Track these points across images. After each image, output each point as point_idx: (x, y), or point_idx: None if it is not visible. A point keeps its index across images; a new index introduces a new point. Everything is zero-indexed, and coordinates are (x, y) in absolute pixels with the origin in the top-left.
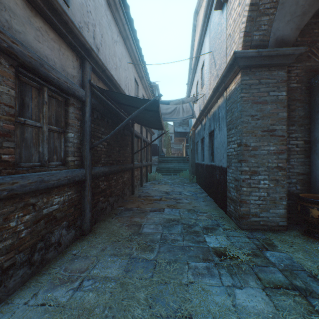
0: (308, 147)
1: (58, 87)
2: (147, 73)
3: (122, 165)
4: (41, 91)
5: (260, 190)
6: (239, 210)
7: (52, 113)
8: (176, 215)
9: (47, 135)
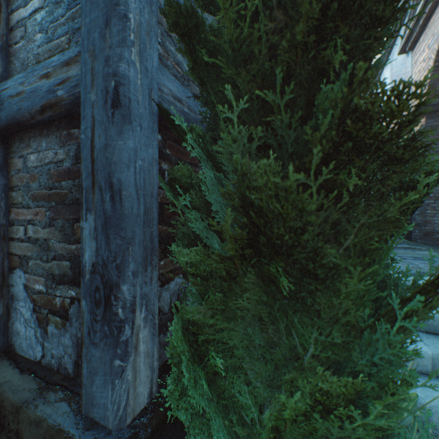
0: None
1: None
2: None
3: None
4: None
5: None
6: (423, 229)
7: None
8: None
9: None
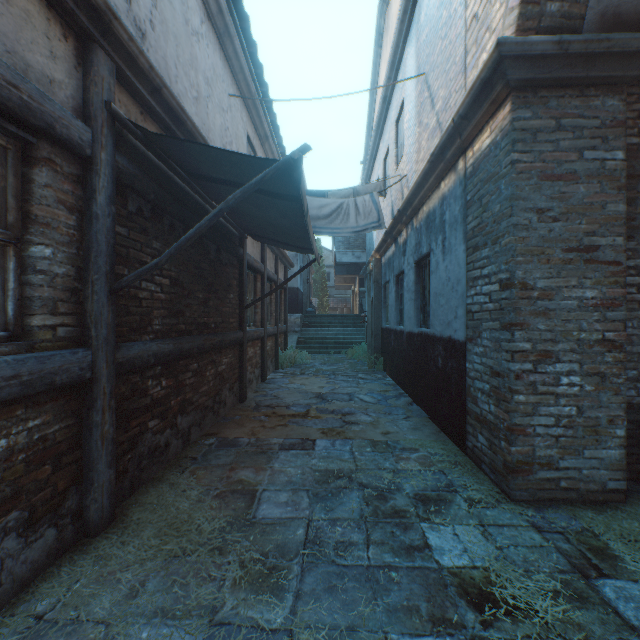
0: None
1: None
2: (276, 127)
3: (215, 336)
4: None
5: (561, 401)
6: (504, 450)
7: None
8: (345, 459)
9: None
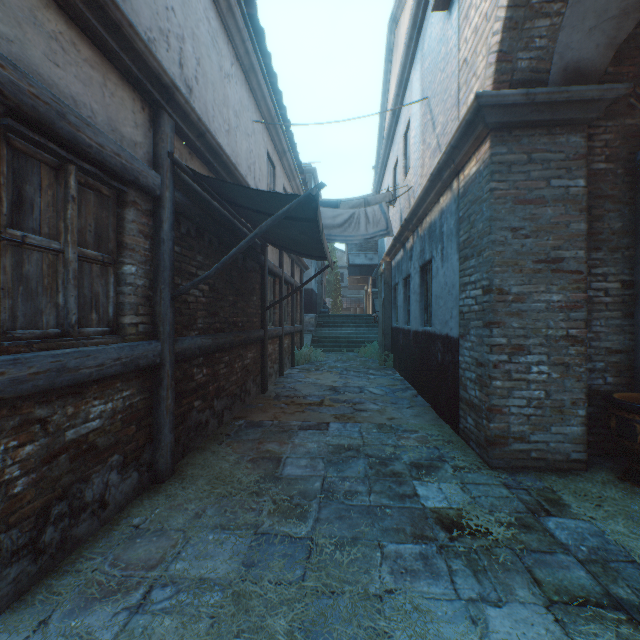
0: (629, 296)
1: (101, 165)
2: (293, 143)
3: (242, 333)
4: (61, 174)
5: (532, 386)
6: (485, 427)
7: (88, 222)
8: (354, 437)
9: (76, 268)
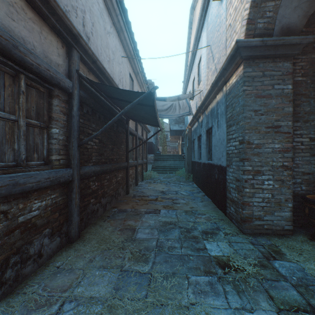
0: (313, 145)
1: (38, 75)
2: (142, 68)
3: (116, 164)
4: (16, 79)
5: (264, 191)
6: (240, 212)
7: (32, 105)
8: (173, 217)
9: (24, 130)
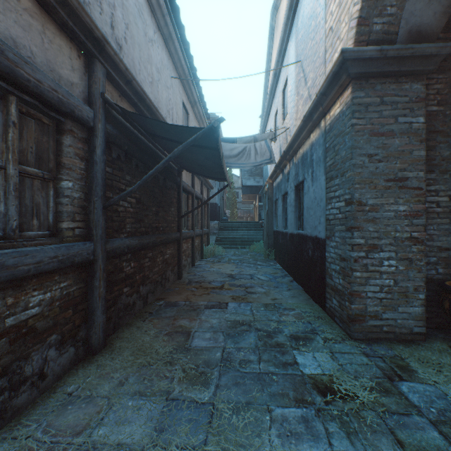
0: None
1: (40, 98)
2: (201, 95)
3: (163, 235)
4: (3, 103)
5: (383, 276)
6: (348, 307)
7: (29, 145)
8: (247, 314)
9: (17, 182)
